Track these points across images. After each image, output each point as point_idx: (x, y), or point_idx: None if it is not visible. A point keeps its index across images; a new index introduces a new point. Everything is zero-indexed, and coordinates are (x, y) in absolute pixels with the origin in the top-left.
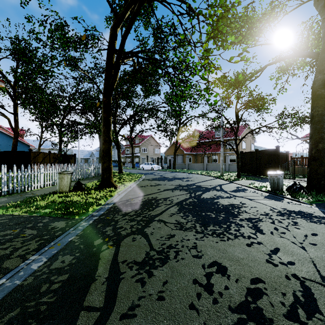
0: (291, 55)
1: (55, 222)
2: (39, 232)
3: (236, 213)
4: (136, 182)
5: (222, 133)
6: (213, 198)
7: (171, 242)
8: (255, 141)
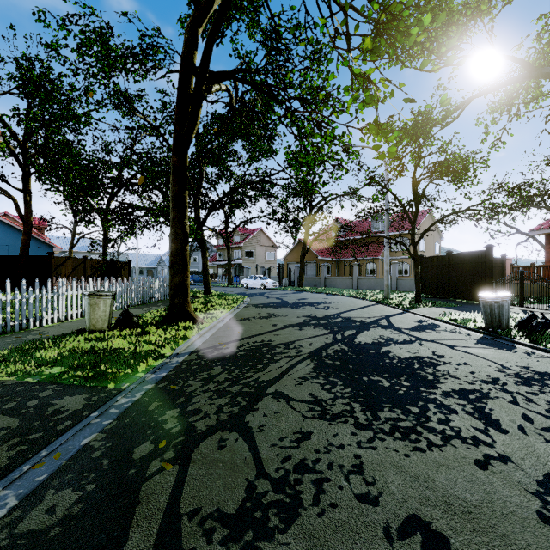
0: (520, 76)
1: (65, 398)
2: (23, 423)
3: (431, 378)
4: (234, 310)
5: (387, 223)
6: (379, 344)
7: (303, 453)
8: (441, 239)
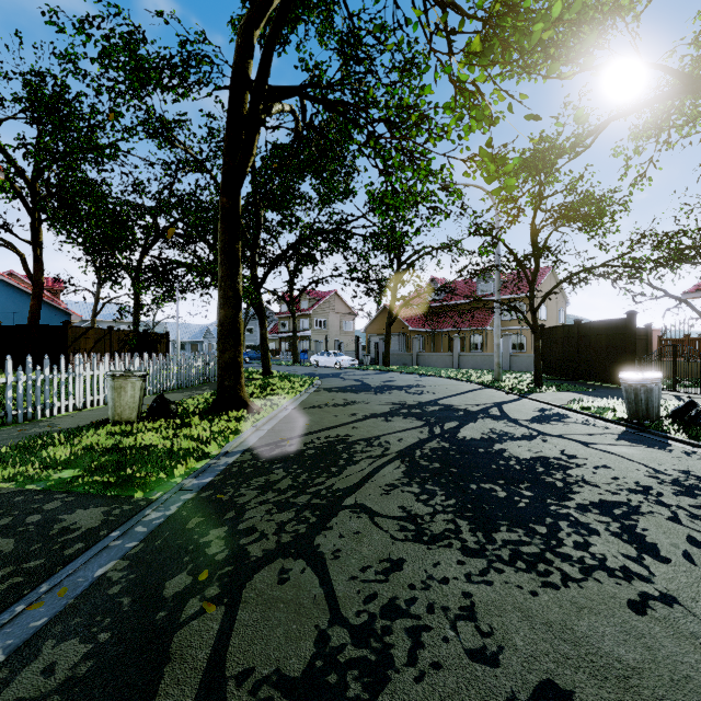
0: (673, 91)
1: (77, 511)
2: (20, 547)
3: (561, 486)
4: (300, 395)
5: (498, 283)
6: (490, 440)
7: (394, 590)
8: (567, 304)
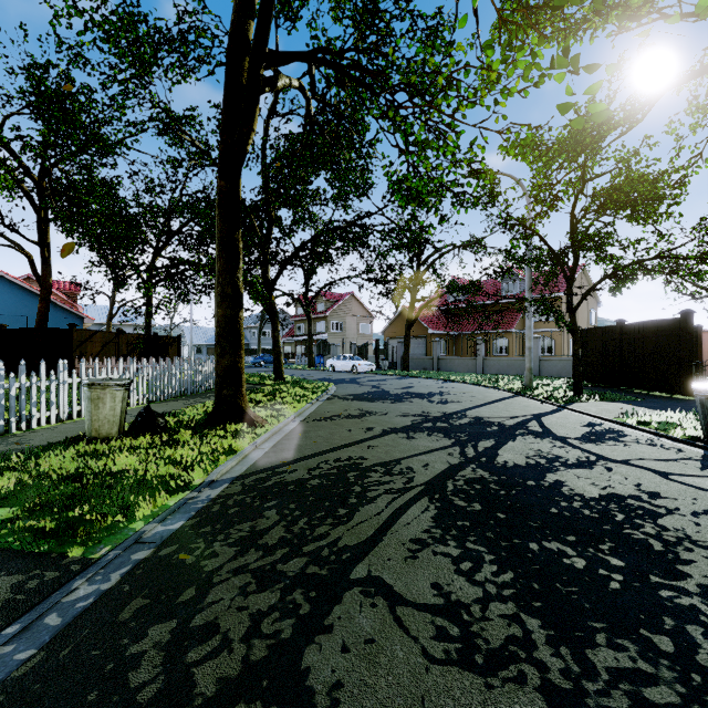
0: None
1: None
2: None
3: (660, 548)
4: (311, 404)
5: (530, 280)
6: (538, 468)
7: None
8: (598, 305)
